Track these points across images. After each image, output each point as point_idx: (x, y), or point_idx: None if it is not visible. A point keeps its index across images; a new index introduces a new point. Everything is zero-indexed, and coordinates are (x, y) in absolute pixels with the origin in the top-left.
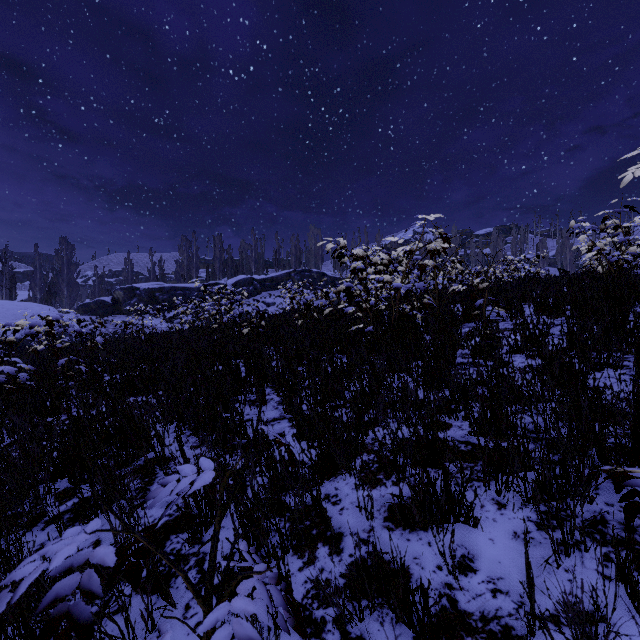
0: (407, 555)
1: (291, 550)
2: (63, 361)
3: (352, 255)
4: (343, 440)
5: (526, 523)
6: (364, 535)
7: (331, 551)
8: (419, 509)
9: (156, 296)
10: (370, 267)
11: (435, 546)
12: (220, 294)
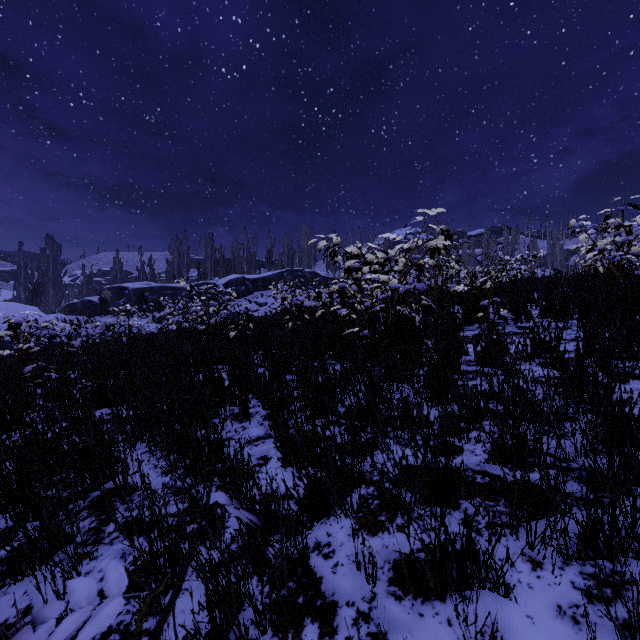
0: (421, 639)
1: (270, 628)
2: (30, 368)
3: (346, 253)
4: (337, 469)
5: (572, 592)
6: (364, 606)
7: (322, 631)
8: (434, 572)
9: (145, 296)
10: (365, 266)
11: (457, 626)
12: (207, 294)
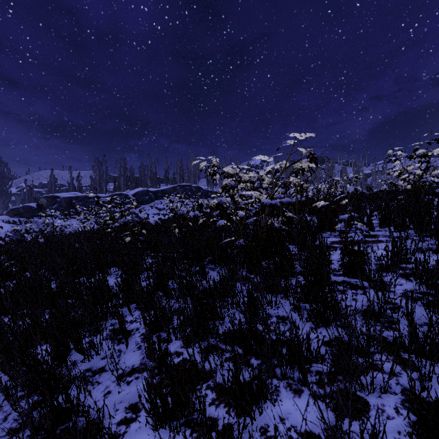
0: None
1: None
2: None
3: (223, 173)
4: None
5: None
6: None
7: None
8: None
9: (73, 203)
10: (239, 184)
11: None
12: (111, 204)
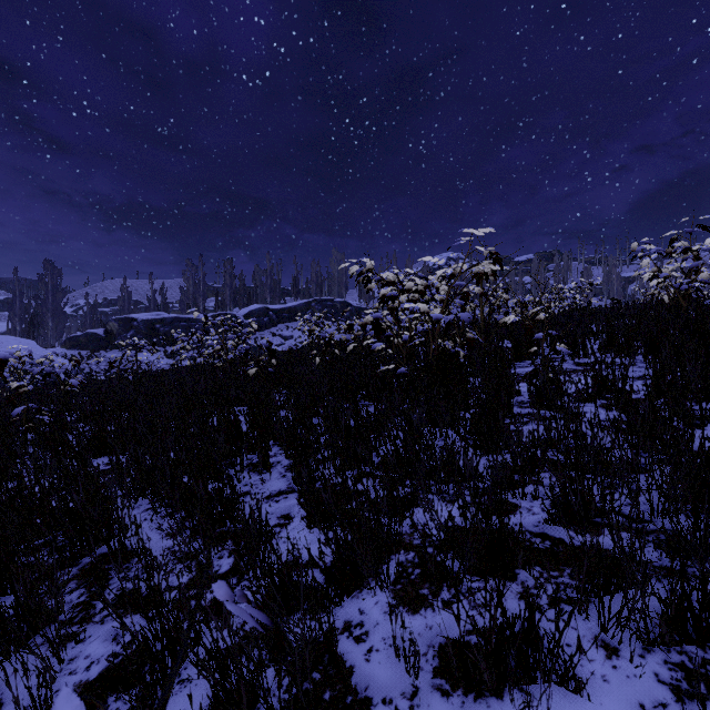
0: None
1: None
2: (19, 410)
3: (381, 280)
4: (371, 531)
5: (656, 687)
6: (404, 704)
7: None
8: (489, 663)
9: (156, 328)
10: (403, 294)
11: None
12: (224, 326)
